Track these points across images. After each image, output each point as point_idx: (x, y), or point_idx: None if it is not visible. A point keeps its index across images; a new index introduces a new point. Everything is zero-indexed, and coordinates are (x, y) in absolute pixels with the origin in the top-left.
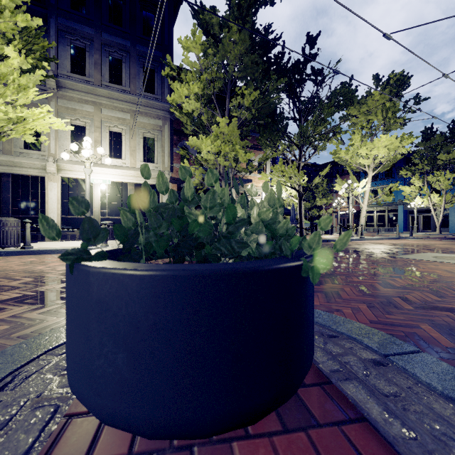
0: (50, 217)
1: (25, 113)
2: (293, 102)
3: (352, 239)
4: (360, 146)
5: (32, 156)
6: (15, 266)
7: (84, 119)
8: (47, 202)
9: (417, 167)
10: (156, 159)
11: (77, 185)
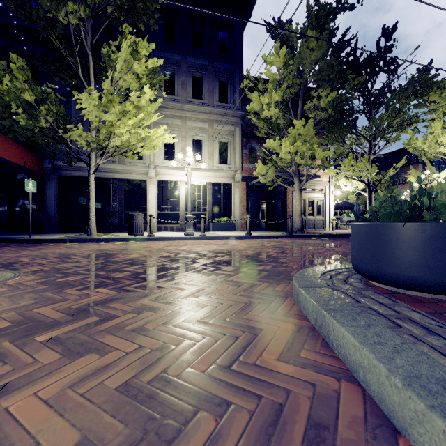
0: (150, 212)
1: (152, 133)
2: (364, 95)
3: None
4: (441, 133)
5: (137, 165)
6: (164, 247)
7: (174, 131)
8: (149, 201)
9: None
10: (229, 161)
11: (169, 186)
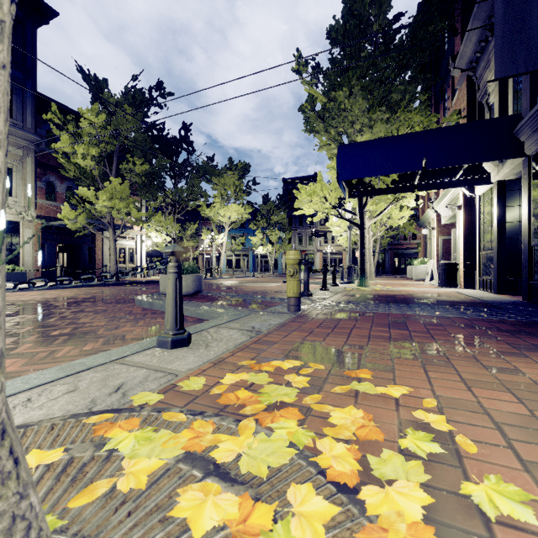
0: None
1: None
2: (170, 165)
3: (214, 278)
4: (219, 208)
5: None
6: None
7: None
8: None
9: (261, 222)
10: (15, 192)
11: None
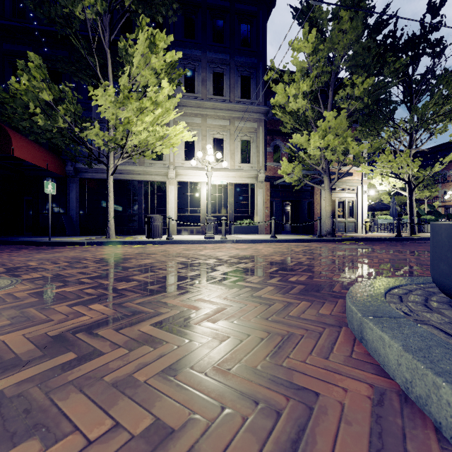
0: (170, 215)
1: (170, 130)
2: (403, 82)
3: None
4: None
5: (157, 166)
6: (182, 251)
7: (194, 130)
8: (168, 203)
9: None
10: (252, 160)
11: (189, 188)
